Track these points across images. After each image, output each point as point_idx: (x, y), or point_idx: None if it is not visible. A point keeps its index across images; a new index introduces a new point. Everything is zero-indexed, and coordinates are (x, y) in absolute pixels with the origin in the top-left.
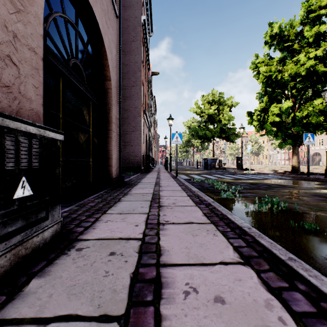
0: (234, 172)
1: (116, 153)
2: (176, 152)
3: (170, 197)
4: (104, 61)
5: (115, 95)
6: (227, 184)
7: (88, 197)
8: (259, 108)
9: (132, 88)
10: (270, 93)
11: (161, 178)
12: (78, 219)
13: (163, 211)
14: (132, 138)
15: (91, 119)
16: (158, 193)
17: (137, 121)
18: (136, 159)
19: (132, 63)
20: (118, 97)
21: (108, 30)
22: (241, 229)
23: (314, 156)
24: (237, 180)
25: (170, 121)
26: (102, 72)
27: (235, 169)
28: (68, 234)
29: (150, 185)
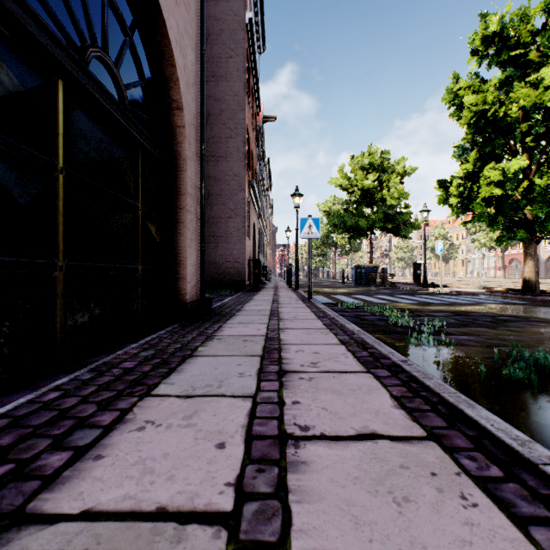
0: (411, 290)
1: (194, 253)
2: (309, 252)
3: (304, 348)
4: (169, 70)
5: (192, 141)
6: (409, 315)
7: (128, 345)
8: (461, 173)
9: (228, 141)
10: (482, 144)
11: (281, 302)
12: (73, 418)
13: (292, 388)
14: (228, 229)
15: (141, 183)
16: (277, 335)
17: (238, 199)
18: (236, 266)
19: (228, 96)
20: (200, 147)
21: (177, 8)
22: (536, 471)
23: (549, 261)
24: (425, 306)
25: (296, 199)
26: (165, 93)
27: (411, 285)
28: (9, 486)
29: (261, 316)
